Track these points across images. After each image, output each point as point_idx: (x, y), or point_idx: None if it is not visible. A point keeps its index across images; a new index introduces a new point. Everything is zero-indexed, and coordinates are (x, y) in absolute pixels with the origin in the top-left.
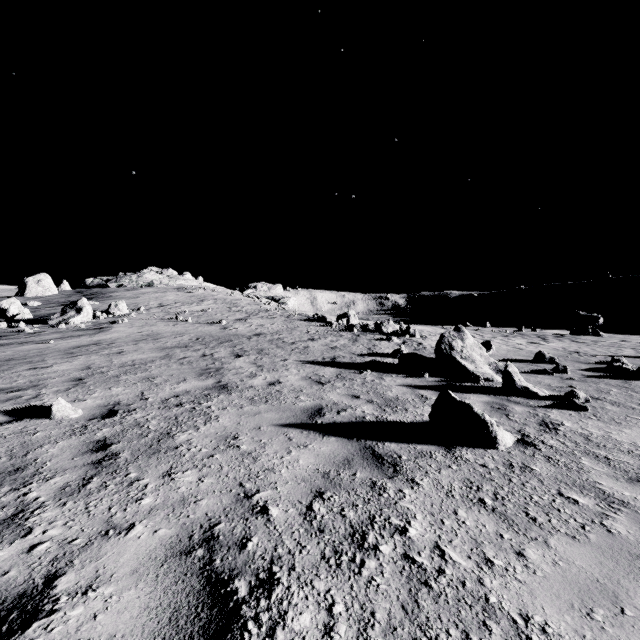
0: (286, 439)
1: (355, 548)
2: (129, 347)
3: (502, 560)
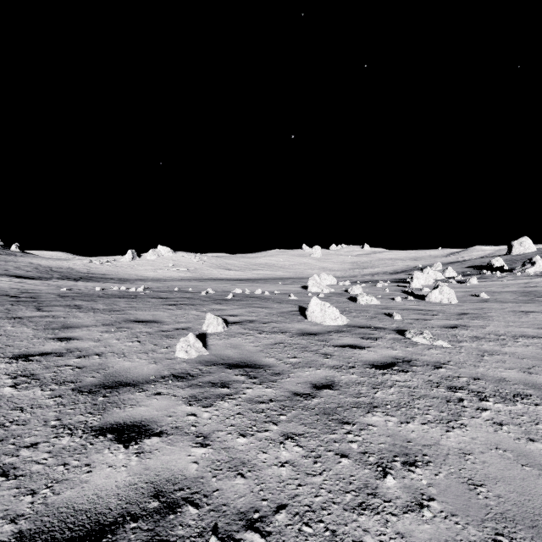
0: (541, 308)
1: (512, 313)
2: (541, 285)
3: (540, 319)
